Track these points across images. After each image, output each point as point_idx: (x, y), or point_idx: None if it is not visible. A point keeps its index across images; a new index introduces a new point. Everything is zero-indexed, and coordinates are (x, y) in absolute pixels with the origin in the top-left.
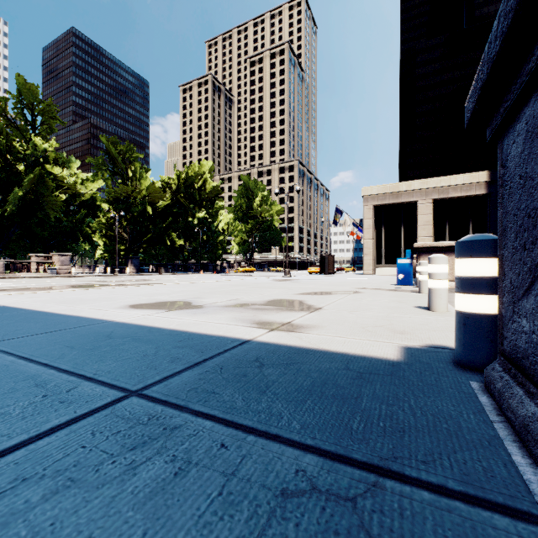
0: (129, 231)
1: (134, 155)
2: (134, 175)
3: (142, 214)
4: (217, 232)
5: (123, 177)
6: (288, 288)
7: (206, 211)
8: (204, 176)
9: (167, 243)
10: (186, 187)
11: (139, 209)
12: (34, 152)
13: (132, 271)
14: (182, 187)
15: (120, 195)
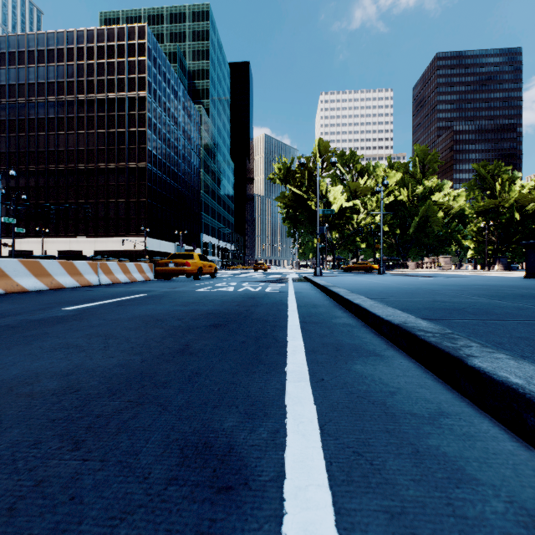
0: (497, 234)
1: (501, 169)
2: (502, 188)
3: (509, 219)
4: None
5: (491, 191)
6: None
7: None
8: None
9: None
10: None
11: (507, 216)
12: (423, 190)
13: (499, 269)
14: None
15: (488, 207)
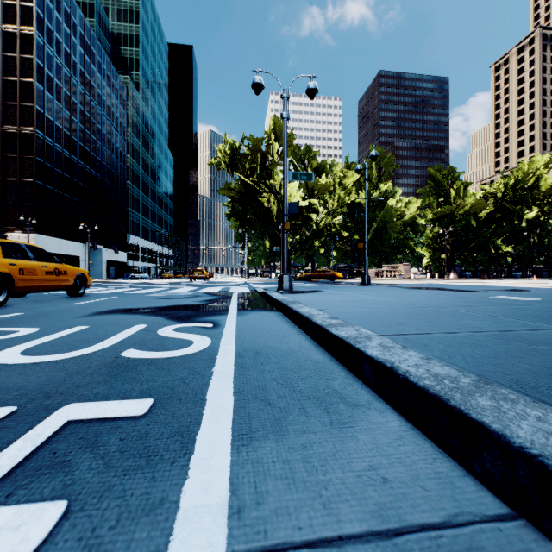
0: (451, 242)
1: (455, 175)
2: (458, 193)
3: (465, 226)
4: None
5: (446, 197)
6: None
7: (538, 209)
8: (537, 172)
9: (491, 250)
10: (513, 191)
11: (463, 222)
12: (379, 194)
13: (454, 277)
14: (509, 192)
15: (445, 213)
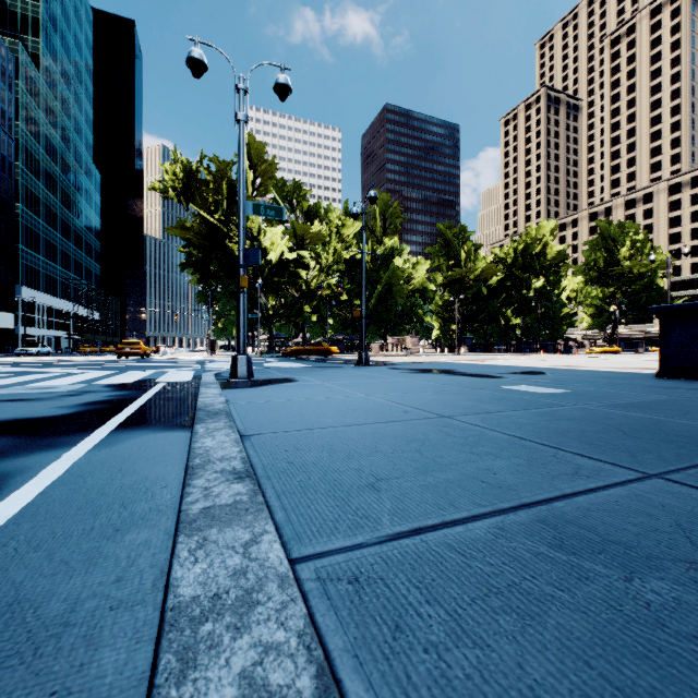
0: (461, 311)
1: (466, 234)
2: (469, 256)
3: (476, 294)
4: (559, 303)
5: (456, 259)
6: (654, 364)
7: (544, 279)
8: (544, 239)
9: (502, 321)
10: (522, 257)
11: (474, 289)
12: (384, 251)
13: (465, 352)
14: (519, 258)
15: (455, 278)
